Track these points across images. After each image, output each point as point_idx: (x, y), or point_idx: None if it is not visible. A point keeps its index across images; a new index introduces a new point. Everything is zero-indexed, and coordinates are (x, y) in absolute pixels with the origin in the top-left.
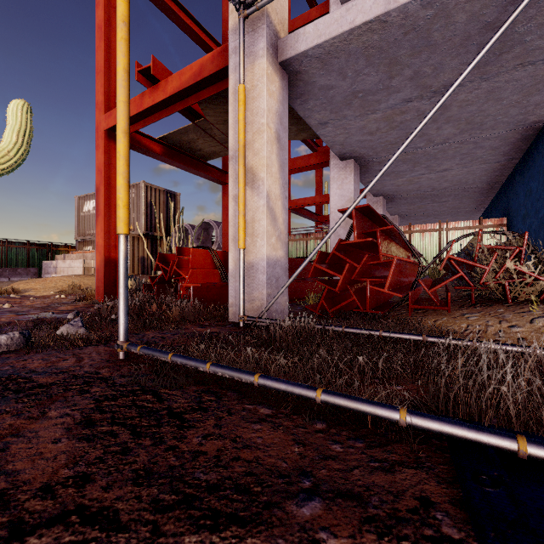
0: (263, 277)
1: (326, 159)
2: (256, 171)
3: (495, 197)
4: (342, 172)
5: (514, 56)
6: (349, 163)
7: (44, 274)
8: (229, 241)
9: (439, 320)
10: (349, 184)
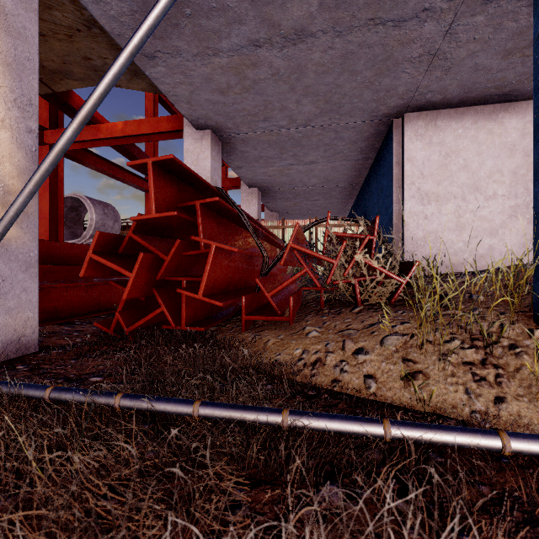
0: None
1: (180, 126)
2: None
3: (357, 199)
4: (198, 145)
5: (366, 2)
6: (206, 134)
7: None
8: None
9: (273, 339)
10: (206, 160)
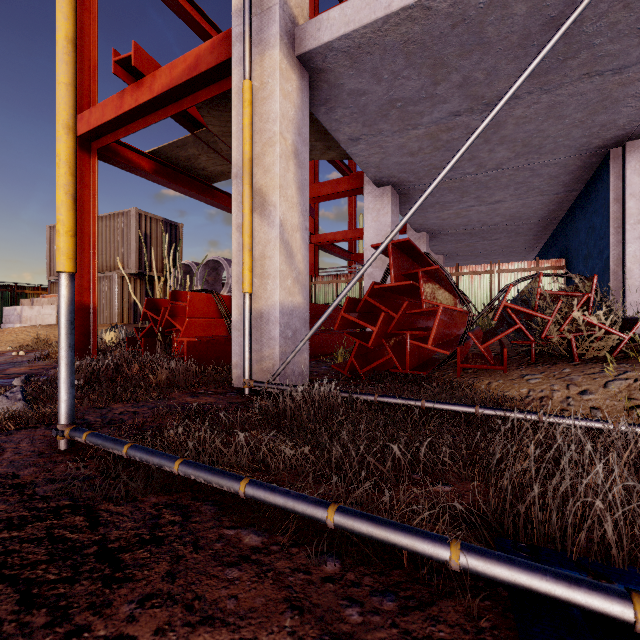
0: (276, 330)
1: (359, 185)
2: (266, 193)
3: (552, 235)
4: (379, 201)
5: (580, 63)
6: (387, 190)
7: (5, 323)
8: (233, 284)
9: (494, 382)
10: (387, 216)
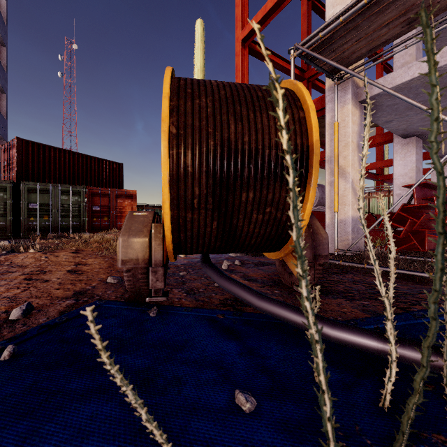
0: (349, 228)
1: (390, 138)
2: (344, 168)
3: None
4: (405, 148)
5: None
6: (412, 140)
7: None
8: (326, 208)
9: None
10: (412, 156)
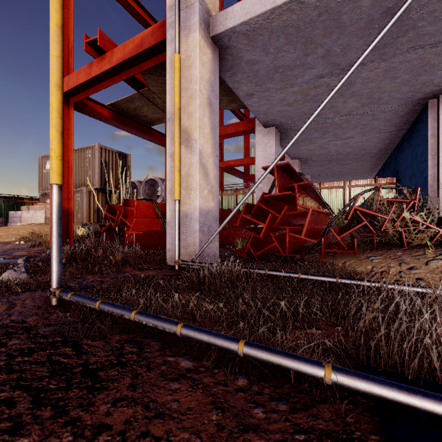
0: (196, 225)
1: (252, 126)
2: (190, 131)
3: (387, 161)
4: (266, 138)
5: (408, 40)
6: (271, 130)
7: (10, 222)
8: (167, 194)
9: (348, 262)
10: (271, 148)
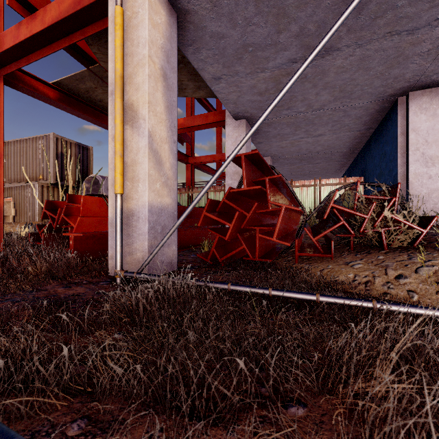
0: (145, 226)
1: (222, 118)
2: (137, 108)
3: (354, 161)
4: (236, 131)
5: (386, 23)
6: (242, 123)
7: None
8: (109, 186)
9: (325, 268)
10: None
